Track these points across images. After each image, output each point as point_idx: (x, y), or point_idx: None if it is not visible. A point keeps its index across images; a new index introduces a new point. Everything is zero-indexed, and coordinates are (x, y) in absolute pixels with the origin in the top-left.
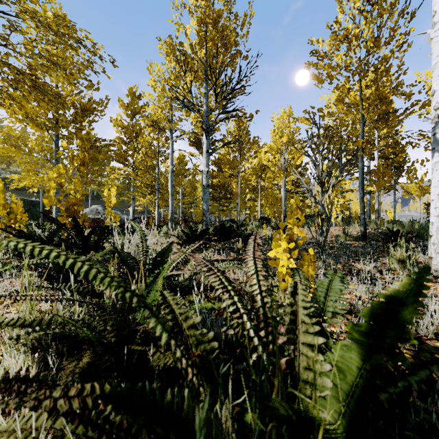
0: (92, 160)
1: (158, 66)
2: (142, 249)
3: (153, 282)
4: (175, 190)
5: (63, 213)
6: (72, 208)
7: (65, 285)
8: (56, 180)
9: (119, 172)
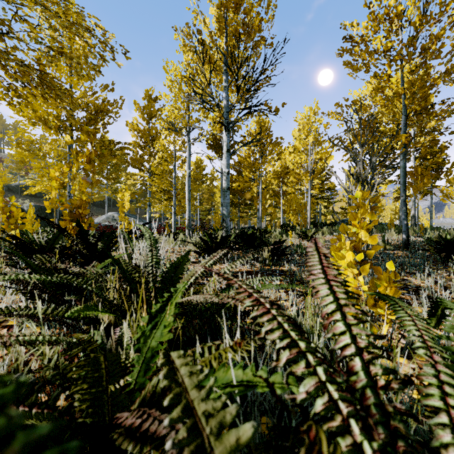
0: (100, 157)
1: (174, 65)
2: (151, 260)
3: (161, 312)
4: (193, 196)
5: (66, 217)
6: (76, 211)
7: (46, 309)
8: (58, 180)
9: (135, 178)
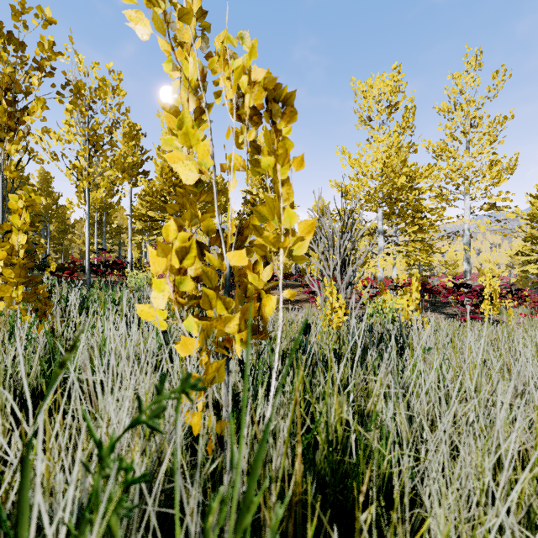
0: None
1: None
2: None
3: None
4: None
5: None
6: None
7: None
8: None
9: None
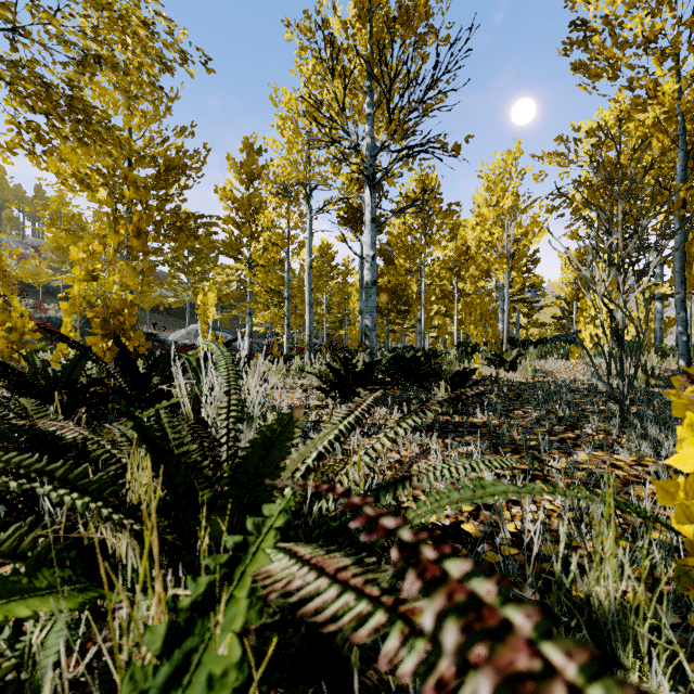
0: (156, 227)
1: (287, 94)
2: (226, 414)
3: (209, 609)
4: (316, 300)
5: (97, 329)
6: (114, 319)
7: None
8: (85, 265)
9: (228, 272)
